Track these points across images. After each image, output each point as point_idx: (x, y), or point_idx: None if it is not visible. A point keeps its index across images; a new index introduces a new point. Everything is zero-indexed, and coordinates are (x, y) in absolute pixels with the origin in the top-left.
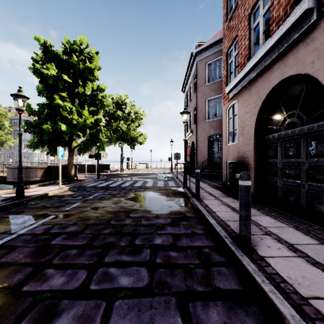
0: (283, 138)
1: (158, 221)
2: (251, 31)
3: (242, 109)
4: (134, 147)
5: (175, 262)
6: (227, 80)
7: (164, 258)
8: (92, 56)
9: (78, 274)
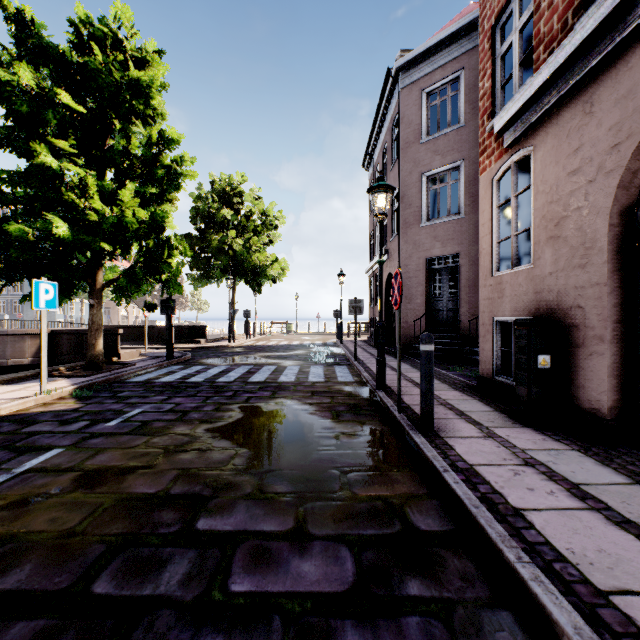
0: None
1: (303, 573)
2: None
3: (553, 165)
4: (260, 288)
5: None
6: (494, 101)
7: None
8: (146, 58)
9: None
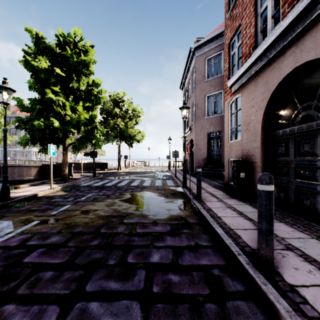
0: (296, 133)
1: (156, 229)
2: (258, 17)
3: (246, 102)
4: (132, 145)
5: (177, 293)
6: (229, 73)
7: (163, 285)
8: (87, 50)
9: (45, 314)
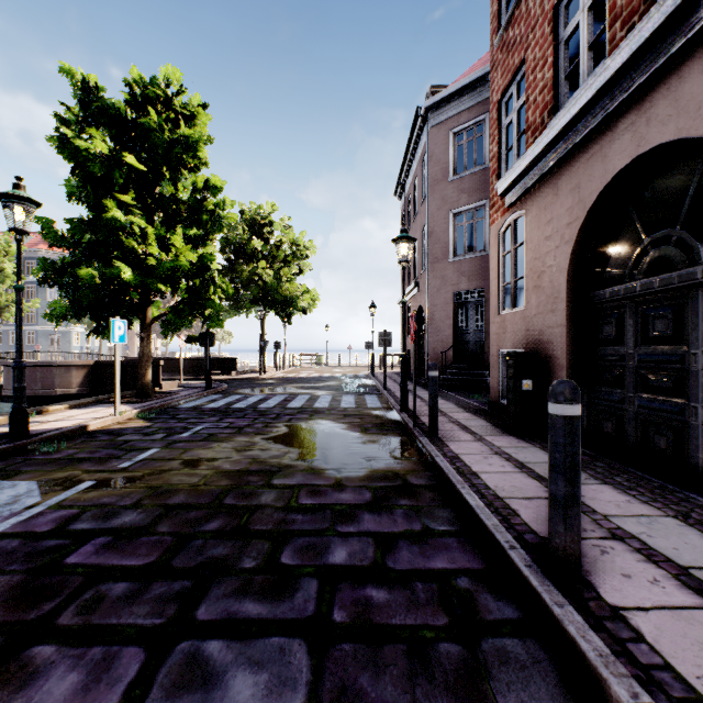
0: (639, 296)
1: (341, 498)
2: (560, 46)
3: (536, 229)
4: (290, 319)
5: (383, 623)
6: (500, 165)
7: (355, 608)
8: (193, 114)
9: (118, 663)
